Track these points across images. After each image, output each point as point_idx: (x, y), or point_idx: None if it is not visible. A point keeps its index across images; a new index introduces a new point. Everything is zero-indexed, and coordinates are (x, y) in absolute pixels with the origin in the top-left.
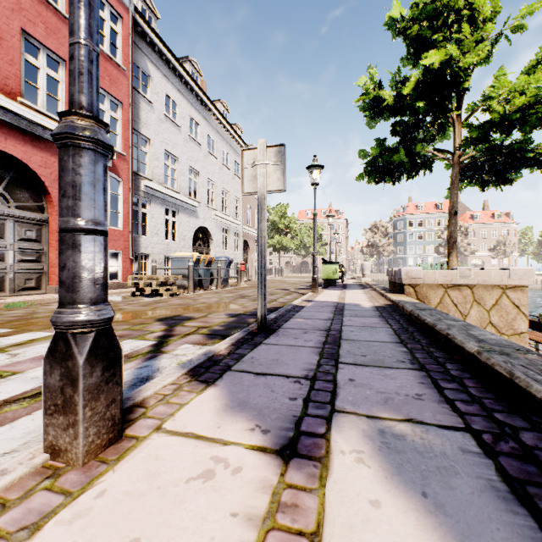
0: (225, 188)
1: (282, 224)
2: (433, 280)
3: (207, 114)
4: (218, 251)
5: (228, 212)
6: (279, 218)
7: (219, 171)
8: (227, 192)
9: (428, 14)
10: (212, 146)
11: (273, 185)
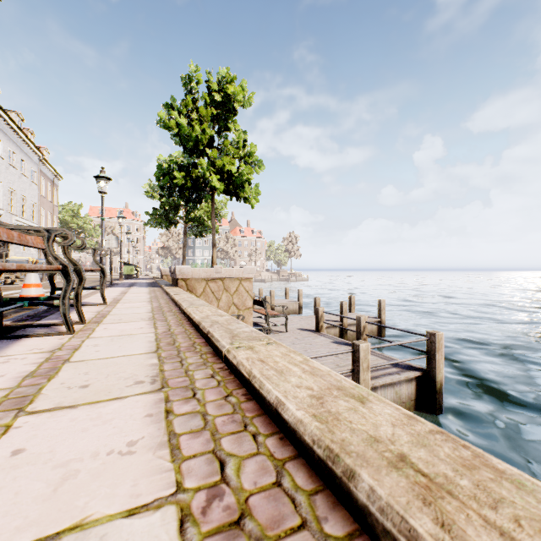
0: (24, 195)
1: (75, 224)
2: None
3: (9, 131)
4: (18, 251)
5: (25, 216)
6: (72, 217)
7: (19, 180)
8: (25, 198)
9: None
10: (12, 158)
11: (115, 246)
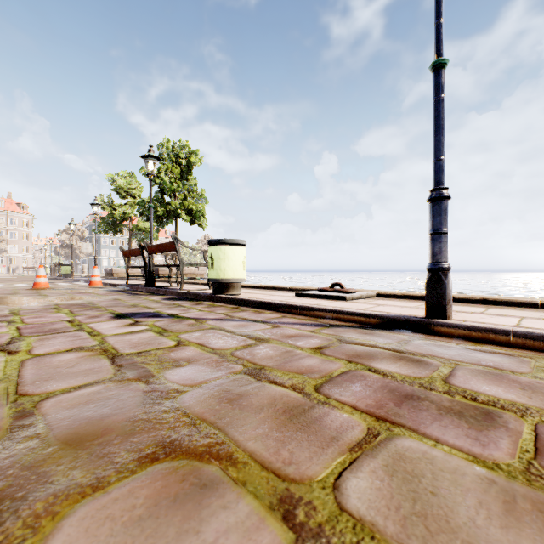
0: None
1: None
2: (123, 272)
3: None
4: None
5: None
6: None
7: None
8: None
9: (122, 187)
10: None
11: (91, 251)
